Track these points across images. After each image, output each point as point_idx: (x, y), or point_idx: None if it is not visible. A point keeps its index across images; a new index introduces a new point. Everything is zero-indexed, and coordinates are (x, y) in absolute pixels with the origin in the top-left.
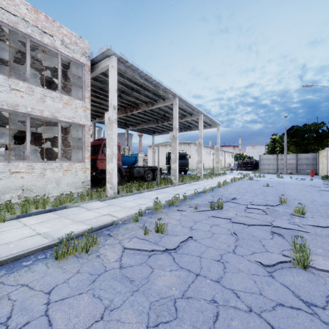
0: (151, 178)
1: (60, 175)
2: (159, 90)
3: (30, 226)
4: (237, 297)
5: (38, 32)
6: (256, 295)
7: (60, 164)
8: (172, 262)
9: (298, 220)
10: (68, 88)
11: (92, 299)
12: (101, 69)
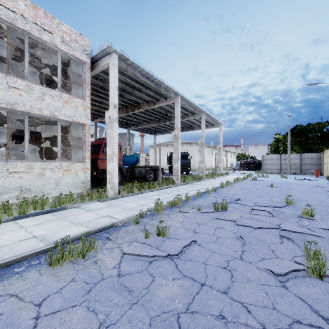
0: (153, 178)
1: (60, 175)
2: (160, 88)
3: (26, 228)
4: (248, 312)
5: (37, 28)
6: (269, 310)
7: (59, 164)
8: (175, 270)
9: (307, 222)
10: (68, 87)
11: (86, 313)
12: (101, 67)
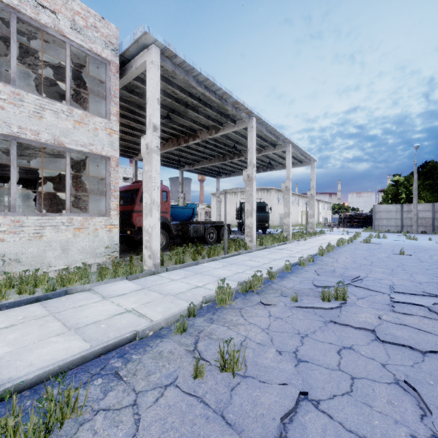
0: (215, 239)
1: (69, 236)
2: (226, 105)
3: None
4: None
5: (31, 4)
6: None
7: (68, 219)
8: None
9: None
10: (88, 103)
11: None
12: (135, 69)
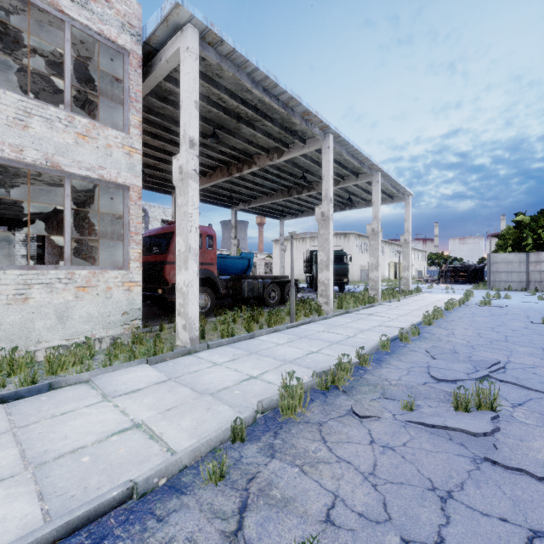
0: (278, 299)
1: (69, 298)
2: (293, 115)
3: None
4: None
5: None
6: None
7: (68, 274)
8: None
9: None
10: (103, 113)
11: None
12: (165, 62)
